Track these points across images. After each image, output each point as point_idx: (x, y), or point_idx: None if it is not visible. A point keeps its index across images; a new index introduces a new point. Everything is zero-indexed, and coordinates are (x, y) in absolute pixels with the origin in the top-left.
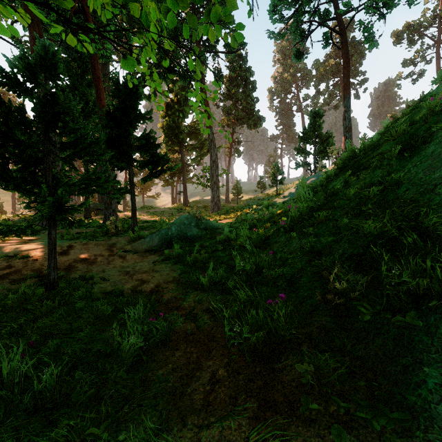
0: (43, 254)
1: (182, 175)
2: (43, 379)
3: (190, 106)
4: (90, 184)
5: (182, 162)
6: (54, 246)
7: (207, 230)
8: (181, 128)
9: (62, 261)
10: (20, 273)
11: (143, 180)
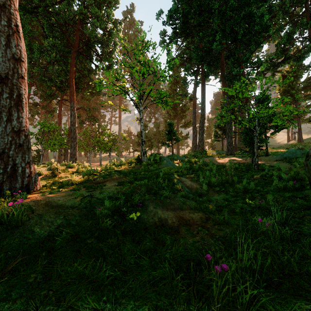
0: (241, 160)
1: (296, 120)
2: (266, 167)
3: (304, 68)
4: (262, 141)
5: (296, 111)
6: (253, 155)
7: (305, 154)
8: (295, 88)
9: (248, 161)
10: (241, 162)
11: (271, 134)
